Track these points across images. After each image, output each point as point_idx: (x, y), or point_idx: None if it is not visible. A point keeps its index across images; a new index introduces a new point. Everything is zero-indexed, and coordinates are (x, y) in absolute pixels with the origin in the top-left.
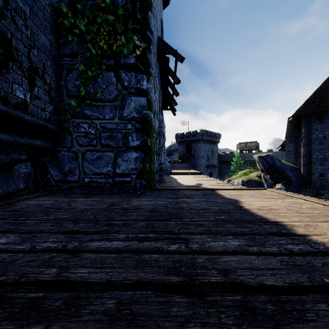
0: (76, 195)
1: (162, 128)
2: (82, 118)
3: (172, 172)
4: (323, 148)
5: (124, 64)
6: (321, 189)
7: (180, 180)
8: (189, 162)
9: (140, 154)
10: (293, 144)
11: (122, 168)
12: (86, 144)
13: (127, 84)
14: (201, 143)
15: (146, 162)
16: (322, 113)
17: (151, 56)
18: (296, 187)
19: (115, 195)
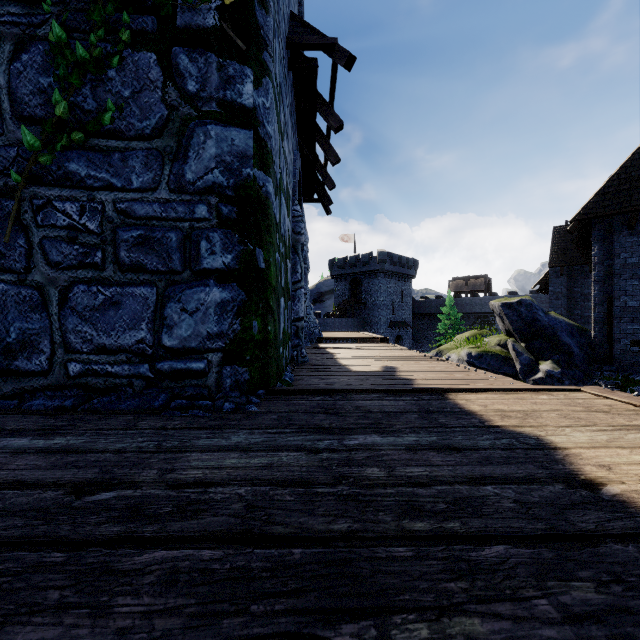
0: (25, 418)
1: (301, 235)
2: (60, 185)
3: (323, 337)
4: (637, 286)
5: (187, 29)
6: (633, 372)
7: (343, 356)
8: (357, 316)
9: (233, 292)
10: (565, 280)
11: (181, 333)
12: (71, 263)
13: (194, 88)
14: (381, 278)
15: (253, 316)
16: (637, 214)
17: (269, 20)
18: (582, 369)
19: (150, 417)
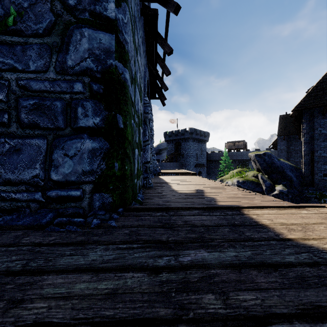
0: None
1: (148, 114)
2: None
3: (161, 172)
4: (326, 145)
5: None
6: (324, 190)
7: (172, 183)
8: (178, 161)
9: (100, 143)
10: (285, 143)
11: (64, 170)
12: None
13: (73, 2)
14: (190, 142)
15: (114, 159)
16: (326, 107)
17: None
18: (297, 189)
19: (35, 232)
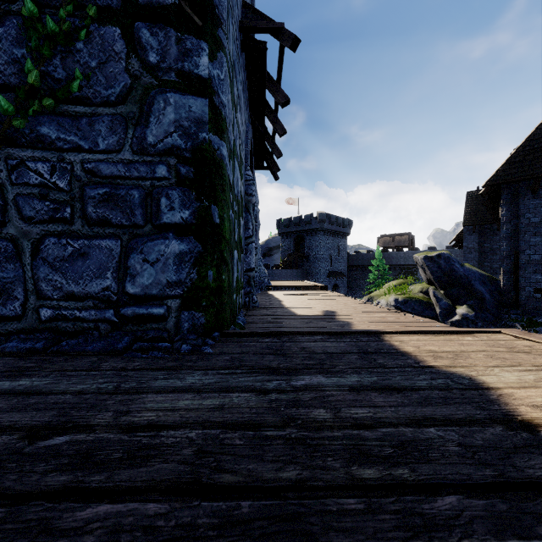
0: None
1: (252, 196)
2: (33, 147)
3: (272, 285)
4: (539, 242)
5: (148, 6)
6: (536, 315)
7: (289, 302)
8: (300, 267)
9: (190, 245)
10: (476, 237)
11: (143, 281)
12: (43, 218)
13: (155, 59)
14: (320, 236)
15: (208, 266)
16: (539, 180)
17: (223, 1)
18: (492, 312)
19: (113, 358)
